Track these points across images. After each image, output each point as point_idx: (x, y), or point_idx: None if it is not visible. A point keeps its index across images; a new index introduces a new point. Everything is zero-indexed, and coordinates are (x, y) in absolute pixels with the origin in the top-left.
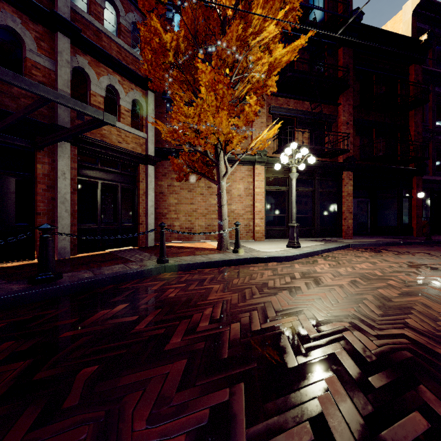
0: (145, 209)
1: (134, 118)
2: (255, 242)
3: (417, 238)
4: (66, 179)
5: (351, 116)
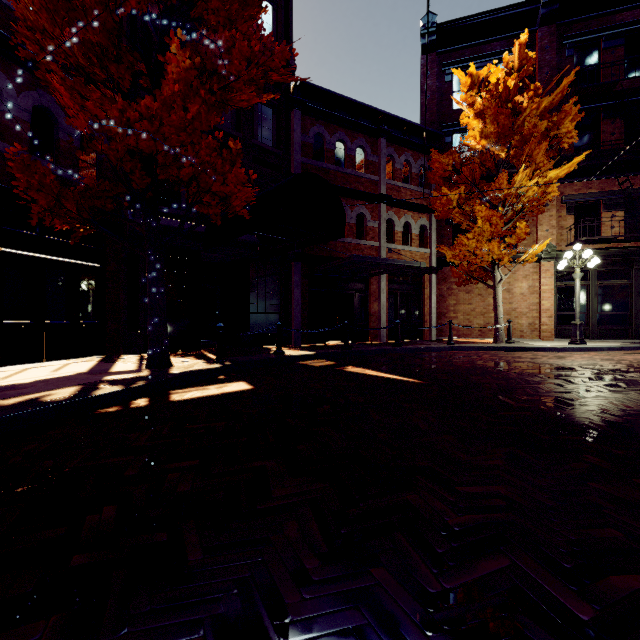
0: (428, 310)
1: (420, 238)
2: (540, 341)
3: None
4: (384, 293)
5: None
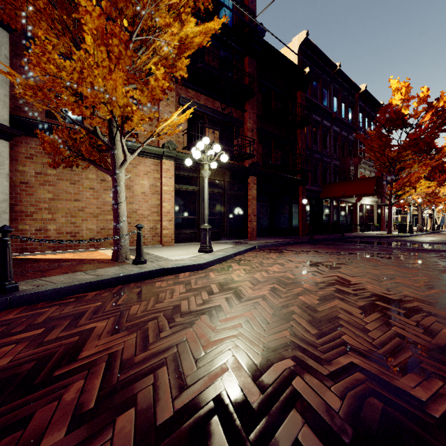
0: None
1: None
2: (163, 248)
3: (303, 238)
4: None
5: (256, 124)
